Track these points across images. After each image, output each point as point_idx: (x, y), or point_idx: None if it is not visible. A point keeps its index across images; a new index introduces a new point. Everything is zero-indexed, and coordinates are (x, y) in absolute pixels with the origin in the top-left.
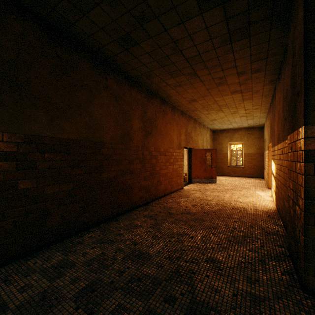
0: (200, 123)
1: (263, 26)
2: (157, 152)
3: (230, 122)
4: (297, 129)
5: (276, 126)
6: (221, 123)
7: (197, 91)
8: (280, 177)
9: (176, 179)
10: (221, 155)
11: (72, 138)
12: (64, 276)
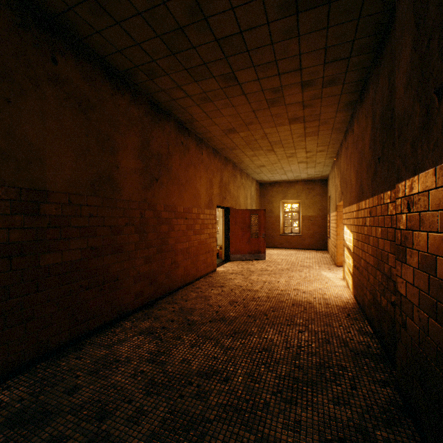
0: (242, 171)
1: None
2: (171, 213)
3: (284, 171)
4: (437, 165)
5: (355, 174)
6: (271, 172)
7: (237, 113)
8: (366, 253)
9: (205, 257)
10: (271, 219)
11: None
12: None
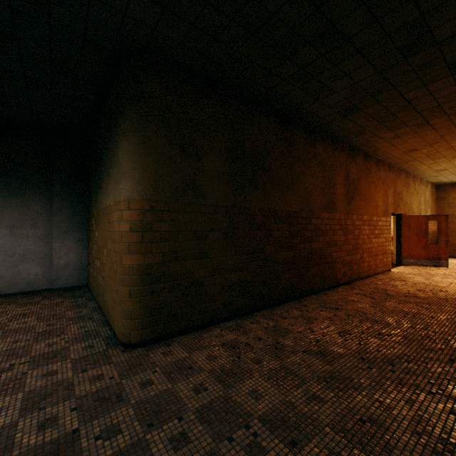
0: (415, 177)
1: None
2: (360, 221)
3: None
4: None
5: None
6: (454, 174)
7: (422, 139)
8: None
9: (382, 257)
10: (452, 225)
11: (292, 210)
12: (315, 323)
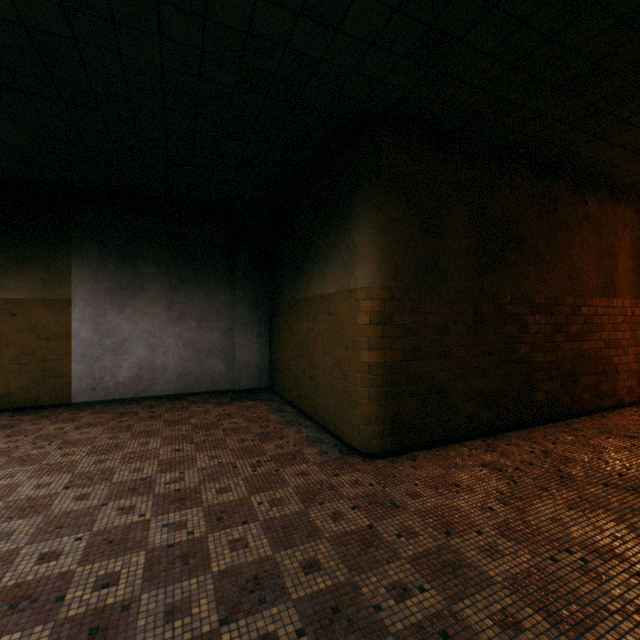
0: None
1: None
2: None
3: None
4: None
5: None
6: None
7: None
8: None
9: None
10: None
11: (553, 295)
12: (605, 453)
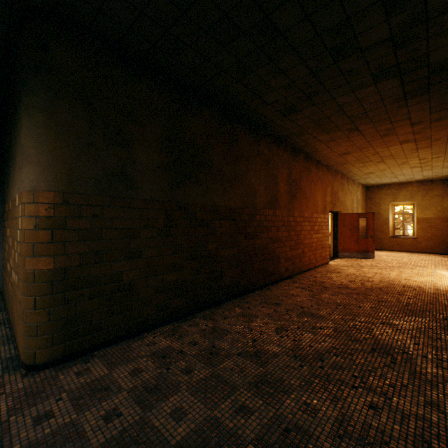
0: (349, 178)
1: (446, 84)
2: (301, 218)
3: (394, 175)
4: None
5: None
6: (380, 177)
7: (353, 144)
8: None
9: (321, 251)
10: (378, 221)
11: (236, 206)
12: (255, 321)
